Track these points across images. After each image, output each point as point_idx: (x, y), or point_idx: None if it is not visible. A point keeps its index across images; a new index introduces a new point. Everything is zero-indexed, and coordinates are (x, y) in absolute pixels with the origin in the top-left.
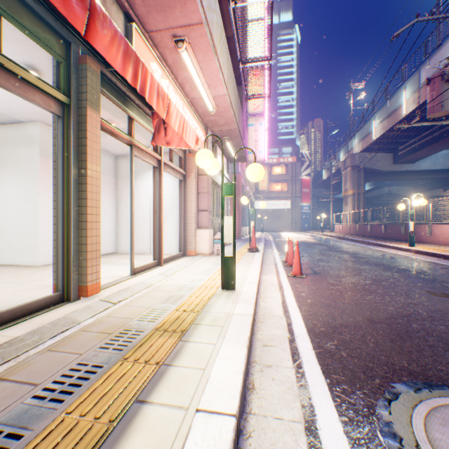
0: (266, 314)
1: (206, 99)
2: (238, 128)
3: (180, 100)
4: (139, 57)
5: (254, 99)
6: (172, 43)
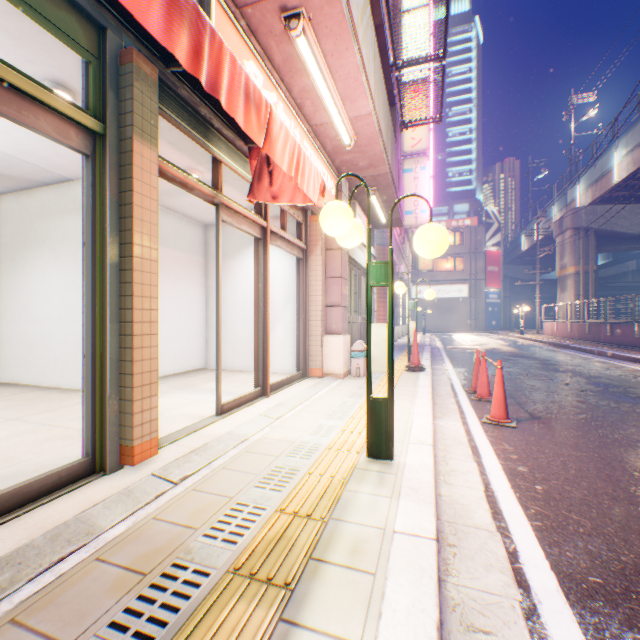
0: (457, 522)
1: (339, 123)
2: (391, 171)
3: (296, 128)
4: (204, 15)
5: (412, 131)
6: (281, 24)
